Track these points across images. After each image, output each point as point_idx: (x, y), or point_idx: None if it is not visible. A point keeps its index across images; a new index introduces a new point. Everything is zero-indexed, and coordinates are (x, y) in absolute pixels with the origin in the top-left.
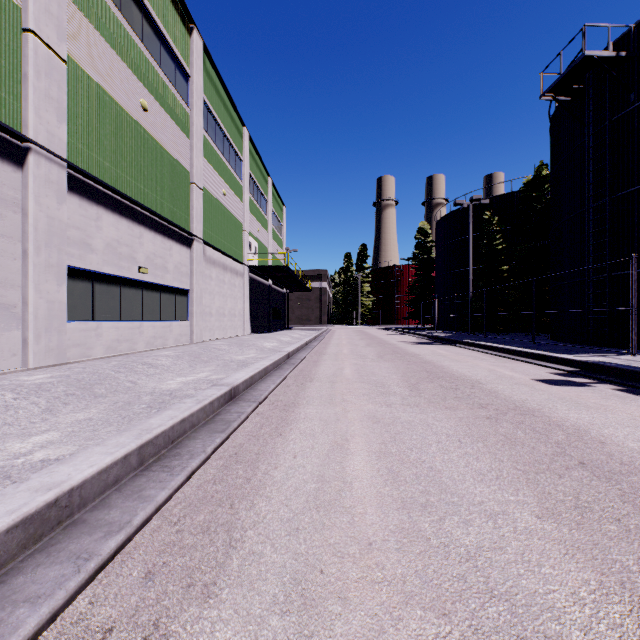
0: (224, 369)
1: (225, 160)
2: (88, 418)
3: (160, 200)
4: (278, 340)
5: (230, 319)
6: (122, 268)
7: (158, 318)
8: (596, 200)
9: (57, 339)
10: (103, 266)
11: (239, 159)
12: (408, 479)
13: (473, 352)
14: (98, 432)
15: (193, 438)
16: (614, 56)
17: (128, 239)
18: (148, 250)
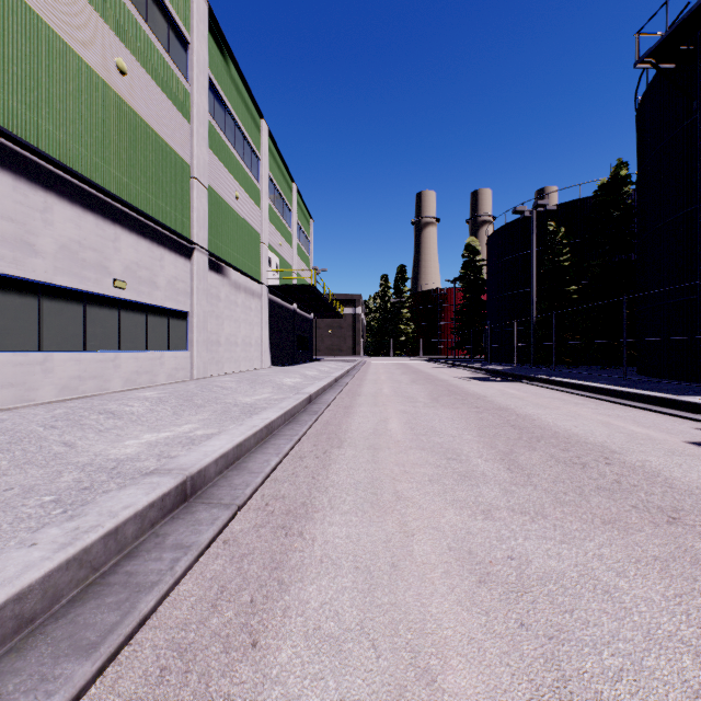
0: (220, 418)
1: (238, 156)
2: None
3: (146, 194)
4: (302, 375)
5: (244, 349)
6: (86, 280)
7: (144, 347)
8: None
9: None
10: (55, 275)
11: (256, 157)
12: None
13: (555, 392)
14: None
15: None
16: None
17: (96, 241)
18: (128, 258)
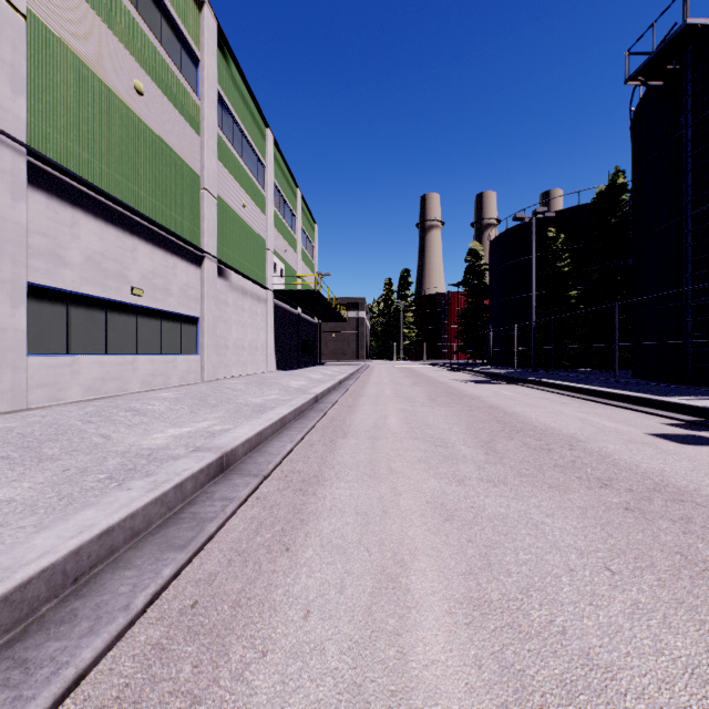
0: (234, 416)
1: (245, 165)
2: (7, 499)
3: (160, 207)
4: (307, 378)
5: (251, 353)
6: (108, 288)
7: (158, 351)
8: (696, 206)
9: (11, 378)
10: (81, 285)
11: (262, 166)
12: (552, 703)
13: (546, 393)
14: (4, 529)
15: (123, 565)
16: None
17: (117, 252)
18: (144, 267)
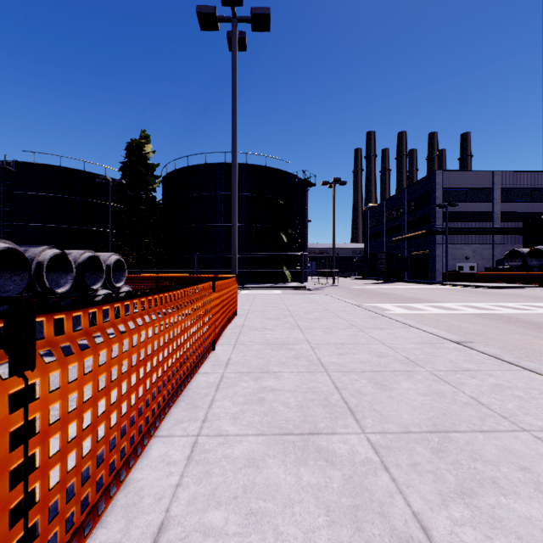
0: None
1: None
2: None
3: None
4: None
5: None
6: None
7: None
8: (4, 222)
9: None
10: None
11: None
12: None
13: None
14: None
15: None
16: (16, 171)
17: None
18: None
